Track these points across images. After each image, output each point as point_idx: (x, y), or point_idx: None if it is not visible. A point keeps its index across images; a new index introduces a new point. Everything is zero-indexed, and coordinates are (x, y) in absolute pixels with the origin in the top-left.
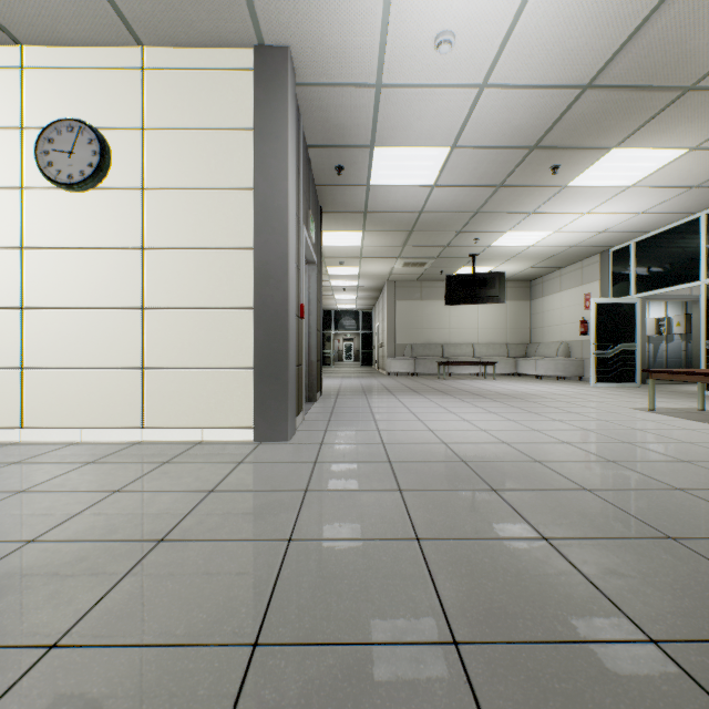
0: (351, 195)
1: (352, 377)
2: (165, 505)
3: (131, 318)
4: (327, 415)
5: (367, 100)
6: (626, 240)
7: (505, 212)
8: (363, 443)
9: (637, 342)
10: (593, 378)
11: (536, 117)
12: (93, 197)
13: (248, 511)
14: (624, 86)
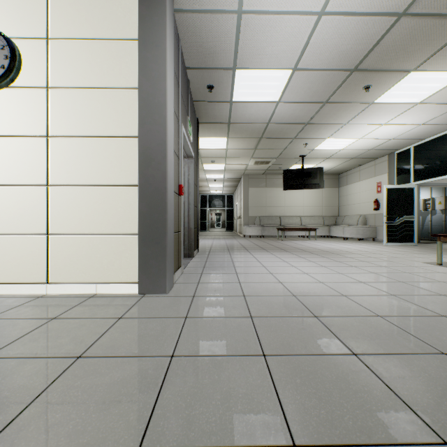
0: (219, 109)
1: (220, 238)
2: (21, 380)
3: (38, 193)
4: (200, 269)
5: (230, 26)
6: (407, 145)
7: (327, 123)
8: (228, 296)
9: (415, 215)
10: (385, 239)
11: (359, 43)
12: (6, 94)
13: (105, 390)
14: (430, 14)
